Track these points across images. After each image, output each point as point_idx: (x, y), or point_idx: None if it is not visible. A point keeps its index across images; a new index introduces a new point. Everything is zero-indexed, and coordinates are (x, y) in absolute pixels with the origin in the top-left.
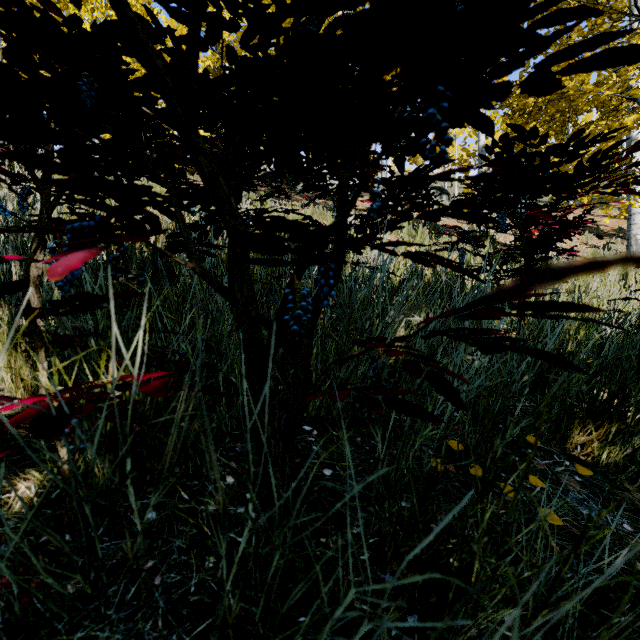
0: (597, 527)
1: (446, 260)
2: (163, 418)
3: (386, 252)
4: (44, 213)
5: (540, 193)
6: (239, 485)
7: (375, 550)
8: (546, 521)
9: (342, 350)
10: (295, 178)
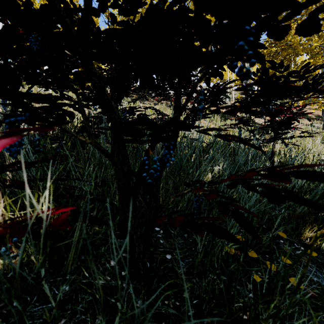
0: (323, 289)
1: (242, 139)
2: (65, 242)
3: (204, 133)
4: (13, 109)
5: (283, 97)
6: (118, 266)
7: (197, 308)
8: (294, 285)
9: (176, 185)
10: (151, 90)
